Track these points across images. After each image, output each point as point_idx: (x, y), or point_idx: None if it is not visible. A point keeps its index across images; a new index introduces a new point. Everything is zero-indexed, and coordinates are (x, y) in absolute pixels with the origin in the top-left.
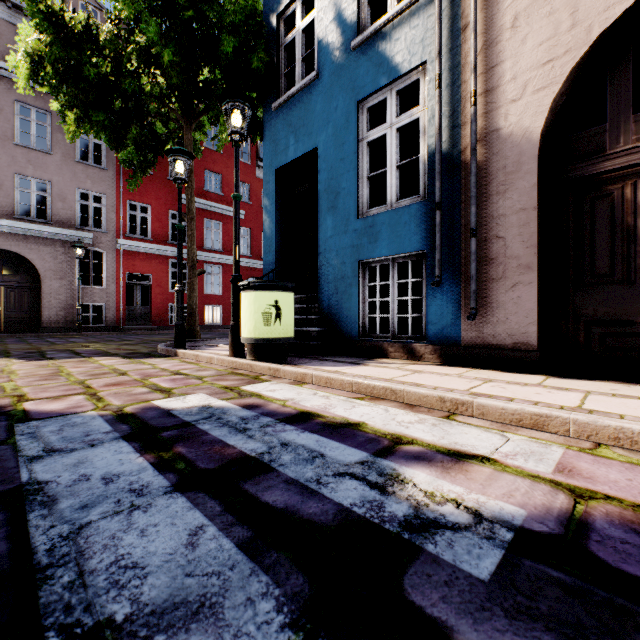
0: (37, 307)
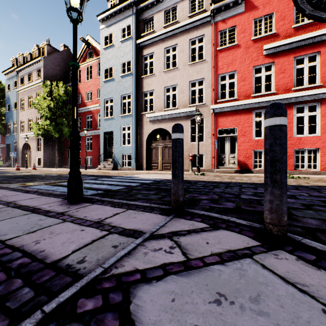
0: None
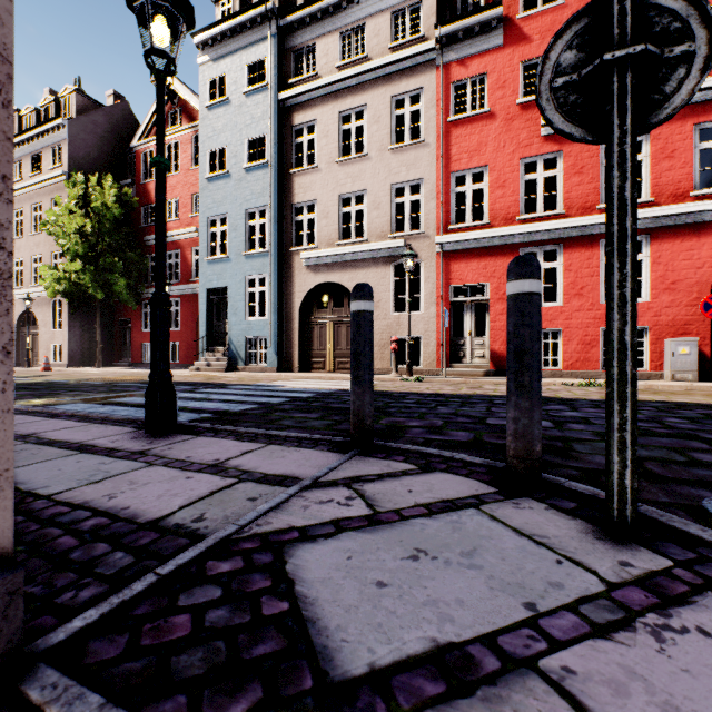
0: None
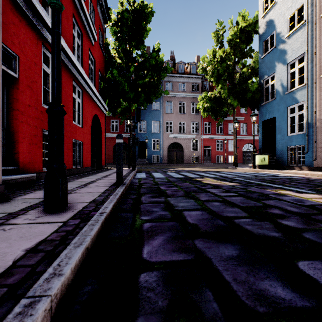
0: (182, 157)
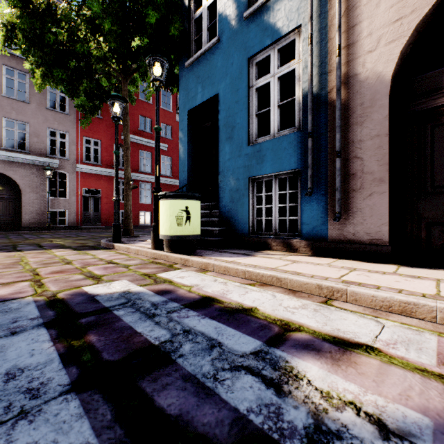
0: (19, 212)
